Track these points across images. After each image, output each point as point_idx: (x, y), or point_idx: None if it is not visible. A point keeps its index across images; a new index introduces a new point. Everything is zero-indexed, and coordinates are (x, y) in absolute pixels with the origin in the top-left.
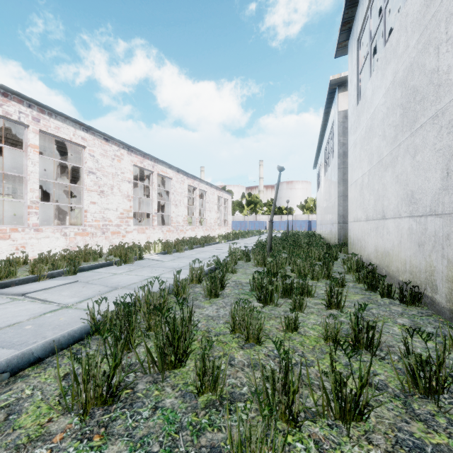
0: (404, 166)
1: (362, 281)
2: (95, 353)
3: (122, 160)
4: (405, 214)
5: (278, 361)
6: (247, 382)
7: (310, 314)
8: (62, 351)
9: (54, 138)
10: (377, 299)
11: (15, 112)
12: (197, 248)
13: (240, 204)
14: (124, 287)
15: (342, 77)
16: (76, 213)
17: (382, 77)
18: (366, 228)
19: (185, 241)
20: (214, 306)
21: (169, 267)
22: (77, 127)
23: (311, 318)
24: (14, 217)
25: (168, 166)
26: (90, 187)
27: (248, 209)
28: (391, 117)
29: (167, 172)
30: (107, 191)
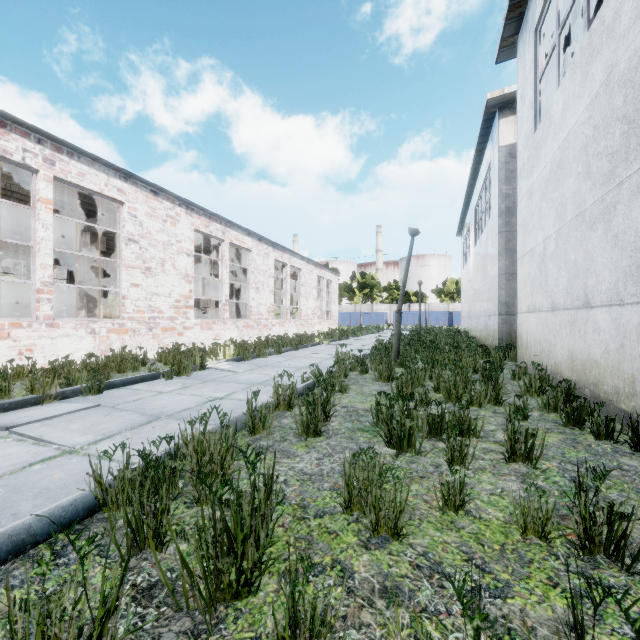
0: (631, 219)
1: (558, 410)
2: (66, 584)
3: (177, 222)
4: (634, 298)
5: (439, 582)
6: (382, 639)
7: (480, 472)
8: (36, 547)
9: (78, 190)
10: (589, 442)
11: (17, 149)
12: (287, 351)
13: (349, 288)
14: (171, 415)
15: (505, 94)
16: (111, 300)
17: (584, 78)
18: (551, 323)
19: (269, 342)
20: (313, 454)
21: (244, 382)
22: (111, 173)
23: (484, 480)
24: (18, 306)
25: (245, 232)
26: (130, 263)
27: (360, 295)
28: (603, 140)
29: (244, 241)
30: (156, 268)
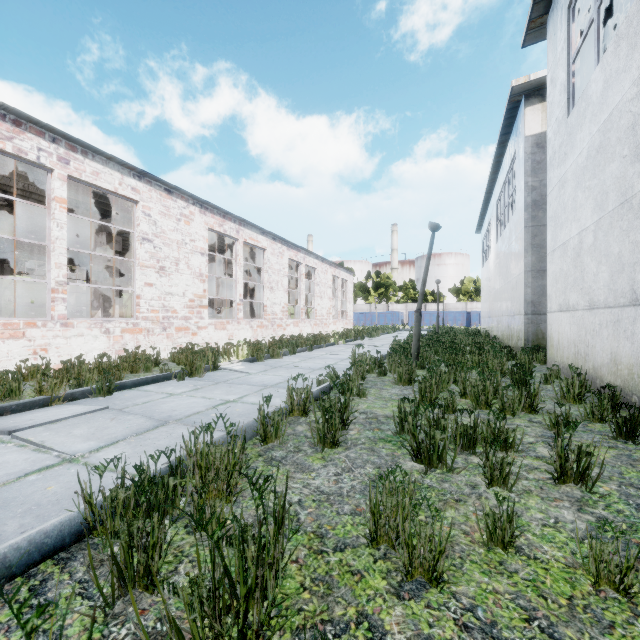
0: None
1: (608, 421)
2: None
3: (191, 221)
4: None
5: None
6: None
7: (525, 495)
8: (12, 581)
9: (93, 190)
10: None
11: (32, 149)
12: (301, 351)
13: (364, 287)
14: (180, 419)
15: (531, 81)
16: (125, 300)
17: (631, 50)
18: (589, 323)
19: (284, 342)
20: (330, 468)
21: (257, 384)
22: (125, 172)
23: (532, 505)
24: (34, 306)
25: (259, 231)
26: (144, 262)
27: (375, 294)
28: None
29: (258, 240)
30: (170, 267)
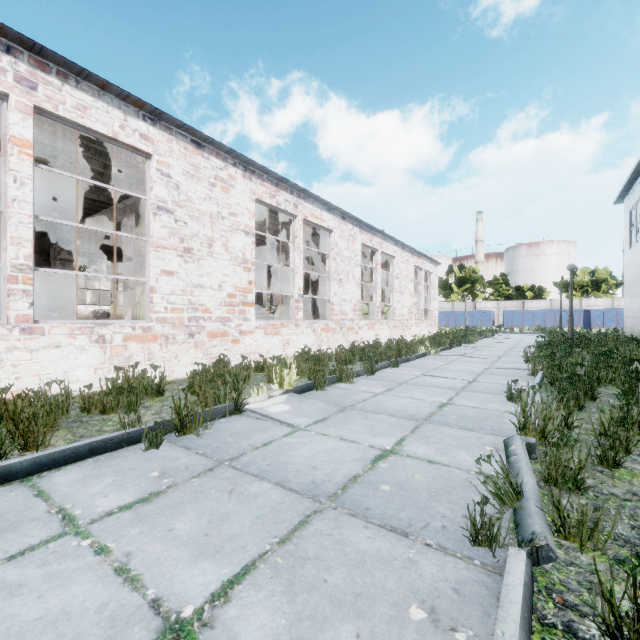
0: None
1: None
2: None
3: (231, 188)
4: None
5: None
6: None
7: None
8: None
9: (100, 147)
10: None
11: None
12: (382, 368)
13: (444, 283)
14: None
15: None
16: (138, 295)
17: None
18: None
19: (356, 351)
20: None
21: (296, 485)
22: (130, 110)
23: None
24: None
25: (324, 207)
26: (160, 241)
27: (459, 291)
28: None
29: (323, 218)
30: (200, 250)
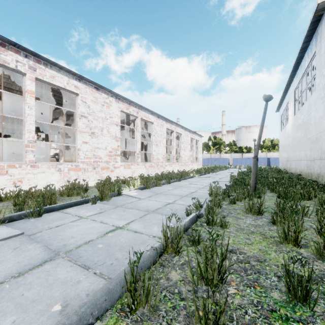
0: None
1: None
2: None
3: (110, 106)
4: None
5: None
6: None
7: None
8: None
9: (55, 89)
10: None
11: (12, 61)
12: (173, 182)
13: (207, 145)
14: (69, 251)
15: None
16: (72, 151)
17: None
18: None
19: (163, 175)
20: None
21: (142, 209)
22: (70, 76)
23: None
24: (17, 155)
25: (150, 113)
26: (82, 129)
27: (213, 148)
28: None
29: (149, 117)
30: (98, 132)
